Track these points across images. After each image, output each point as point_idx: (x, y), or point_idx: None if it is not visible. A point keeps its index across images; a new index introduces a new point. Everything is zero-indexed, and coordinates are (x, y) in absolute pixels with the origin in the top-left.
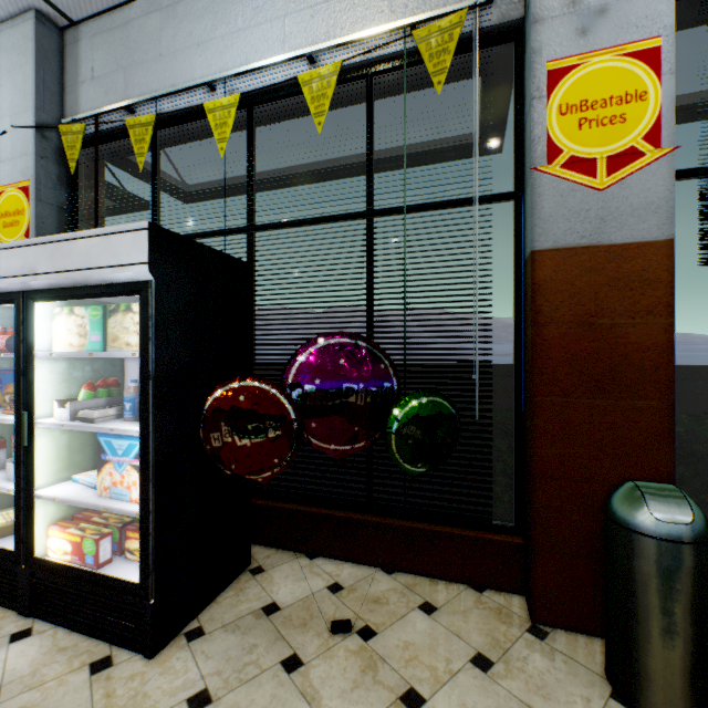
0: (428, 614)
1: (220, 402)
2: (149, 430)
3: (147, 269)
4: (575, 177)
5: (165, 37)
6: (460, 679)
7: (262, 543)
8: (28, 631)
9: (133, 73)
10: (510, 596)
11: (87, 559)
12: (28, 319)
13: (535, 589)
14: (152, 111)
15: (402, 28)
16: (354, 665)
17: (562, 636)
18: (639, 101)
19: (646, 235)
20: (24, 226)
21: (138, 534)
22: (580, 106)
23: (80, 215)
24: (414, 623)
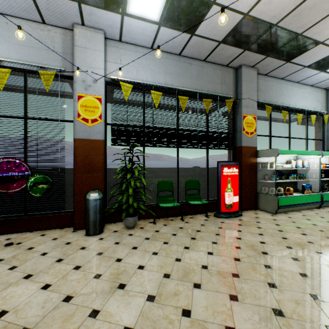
0: (43, 236)
1: None
2: None
3: None
4: (84, 122)
5: None
6: (47, 242)
7: None
8: None
9: None
10: (71, 228)
11: None
12: None
13: (75, 221)
14: None
15: (36, 66)
16: (13, 249)
17: (80, 230)
18: (98, 109)
19: (99, 138)
20: None
21: None
22: (85, 106)
23: None
24: (37, 238)
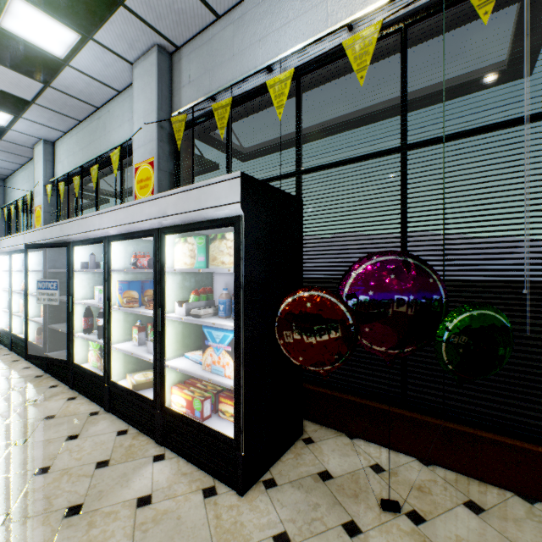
0: (475, 513)
1: (291, 307)
2: (241, 326)
3: (239, 206)
4: None
5: (236, 41)
6: None
7: (308, 419)
8: (162, 455)
9: (214, 73)
10: None
11: (196, 413)
12: (161, 246)
13: None
14: (227, 96)
15: None
16: None
17: None
18: None
19: None
20: (151, 187)
21: (227, 400)
22: None
23: (181, 177)
24: (462, 519)
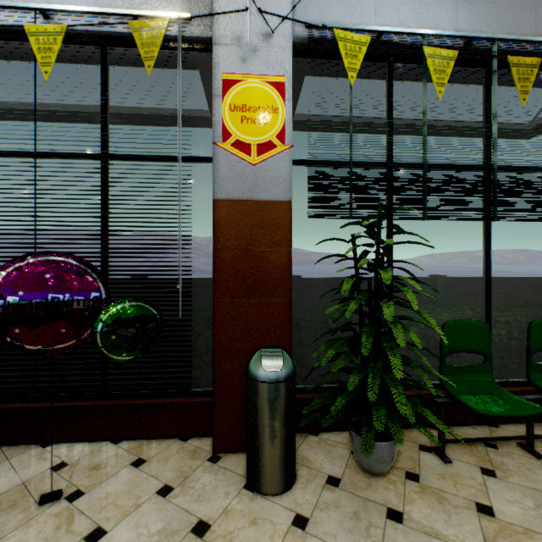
0: (137, 467)
1: None
2: None
3: None
4: (239, 154)
5: None
6: (143, 508)
7: None
8: None
9: None
10: (206, 439)
11: None
12: None
13: (216, 430)
14: None
15: (124, 15)
16: (52, 525)
17: (230, 457)
18: (274, 113)
19: (278, 196)
20: None
21: None
22: (242, 108)
23: None
24: (122, 477)
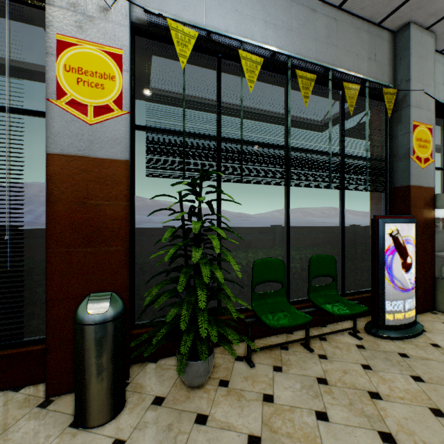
0: None
1: None
2: None
3: None
4: (75, 113)
5: None
6: None
7: None
8: None
9: None
10: (43, 385)
11: None
12: None
13: (49, 375)
14: None
15: None
16: None
17: (63, 399)
18: (112, 80)
19: (115, 155)
20: None
21: None
22: (78, 70)
23: None
24: None
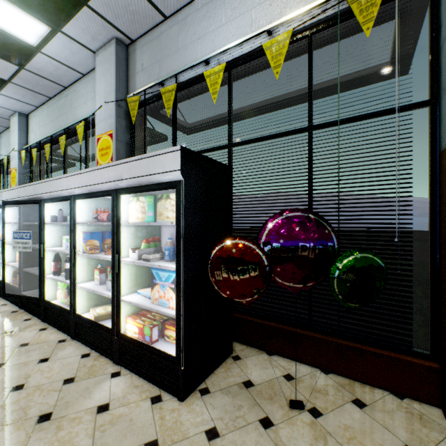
0: (360, 408)
1: (220, 252)
2: (181, 268)
3: (180, 173)
4: None
5: (180, 38)
6: None
7: (237, 341)
8: (118, 372)
9: (163, 63)
10: (427, 407)
11: (146, 337)
12: (118, 204)
13: None
14: (173, 82)
15: None
16: (309, 433)
17: None
18: None
19: None
20: (110, 154)
21: (172, 327)
22: None
23: (135, 146)
24: (349, 412)
